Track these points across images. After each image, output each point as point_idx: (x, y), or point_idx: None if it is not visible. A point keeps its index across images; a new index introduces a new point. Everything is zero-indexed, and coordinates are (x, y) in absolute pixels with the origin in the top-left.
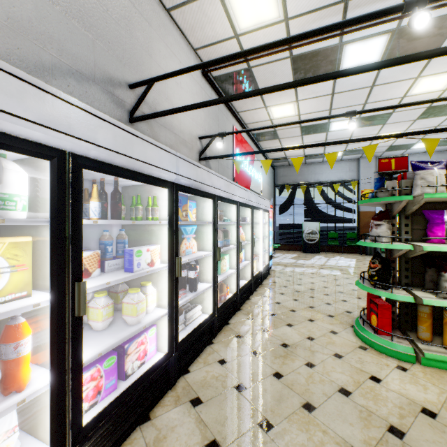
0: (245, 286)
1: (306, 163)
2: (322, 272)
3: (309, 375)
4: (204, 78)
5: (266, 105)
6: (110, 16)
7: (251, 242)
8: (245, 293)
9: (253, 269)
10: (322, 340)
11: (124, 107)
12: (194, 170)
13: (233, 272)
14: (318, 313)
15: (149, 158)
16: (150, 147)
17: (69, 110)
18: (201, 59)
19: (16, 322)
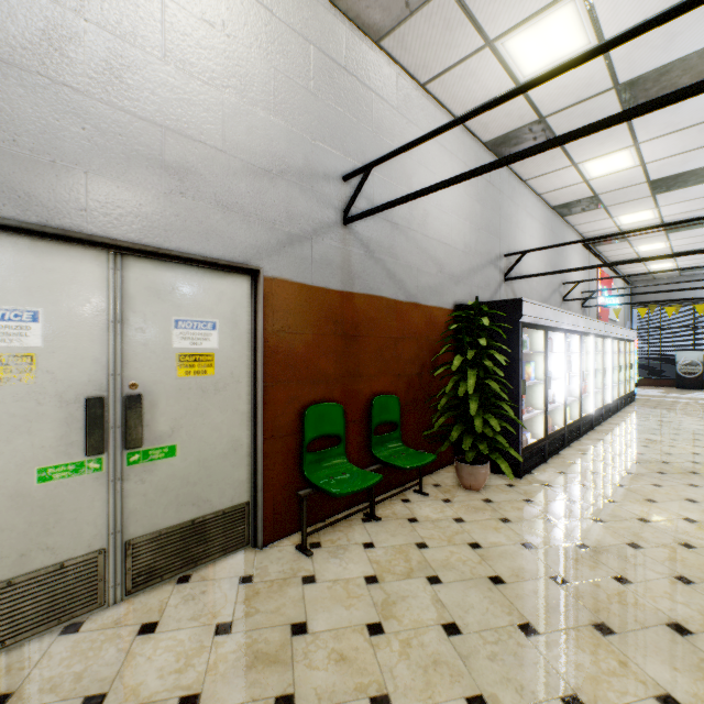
0: (621, 398)
1: (681, 276)
2: (700, 402)
3: (678, 426)
4: (583, 246)
5: (632, 246)
6: (559, 256)
7: (624, 367)
8: (620, 404)
9: (625, 388)
10: (689, 422)
11: (561, 295)
12: (607, 327)
13: (615, 384)
14: (688, 416)
15: (600, 329)
16: (601, 324)
17: (594, 323)
18: (582, 236)
19: (584, 377)
